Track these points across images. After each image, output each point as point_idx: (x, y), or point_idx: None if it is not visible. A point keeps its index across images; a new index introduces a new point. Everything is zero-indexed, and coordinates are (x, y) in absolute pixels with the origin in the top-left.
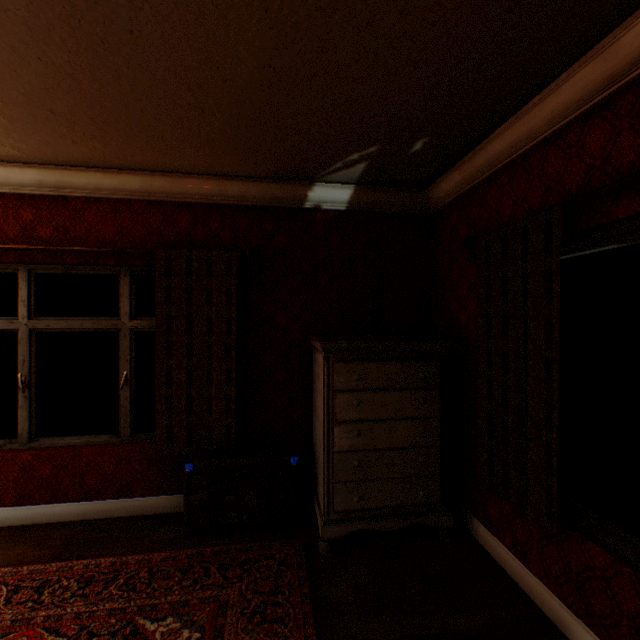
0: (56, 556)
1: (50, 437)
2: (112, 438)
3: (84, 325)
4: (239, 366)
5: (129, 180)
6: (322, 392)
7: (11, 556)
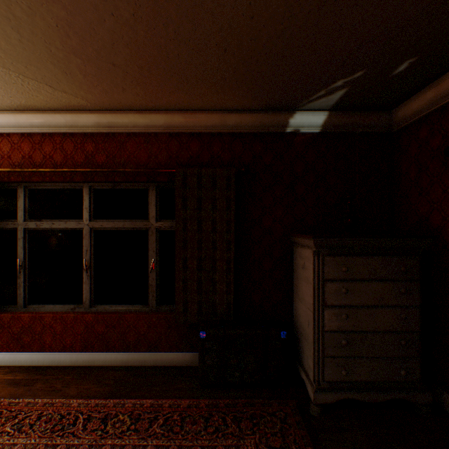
0: (111, 393)
1: (103, 304)
2: (143, 307)
3: (125, 225)
4: (234, 257)
5: (156, 118)
6: (311, 280)
7: (82, 390)
